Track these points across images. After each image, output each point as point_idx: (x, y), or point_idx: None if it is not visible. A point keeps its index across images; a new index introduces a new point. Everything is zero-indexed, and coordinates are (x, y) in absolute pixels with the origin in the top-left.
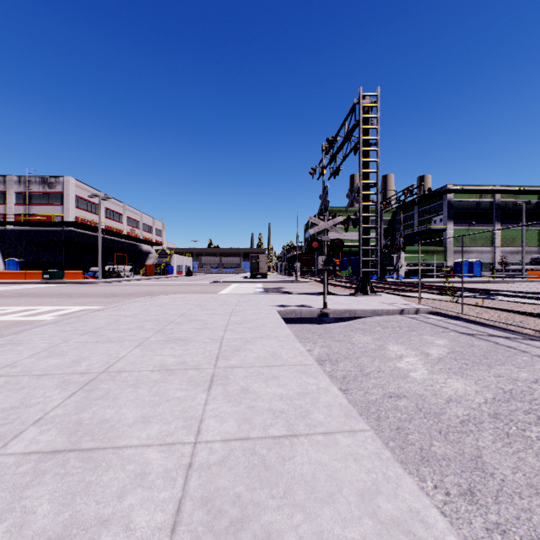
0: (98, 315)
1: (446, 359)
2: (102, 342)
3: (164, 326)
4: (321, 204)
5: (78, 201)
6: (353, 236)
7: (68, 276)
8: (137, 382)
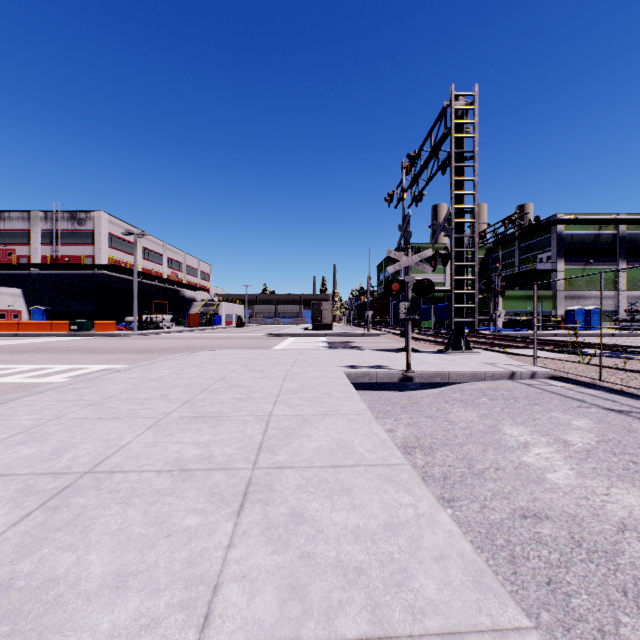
0: (115, 378)
1: (598, 451)
2: (105, 420)
3: (194, 394)
4: (400, 237)
5: (112, 239)
6: (436, 279)
7: (99, 327)
8: (132, 494)
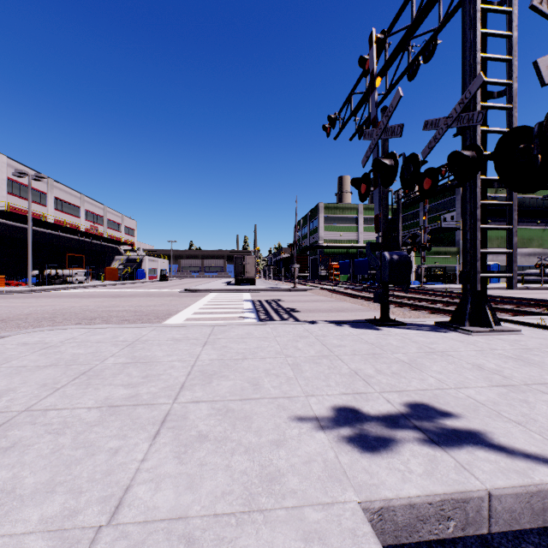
0: None
1: None
2: None
3: None
4: (370, 146)
5: (13, 186)
6: (350, 236)
7: None
8: None
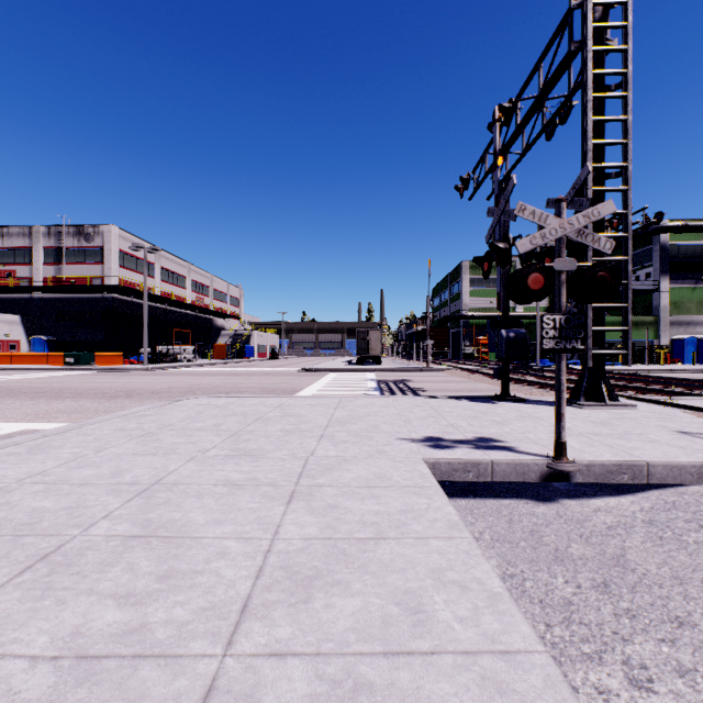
0: None
1: None
2: None
3: None
4: (492, 224)
5: (124, 258)
6: None
7: (103, 360)
8: None
